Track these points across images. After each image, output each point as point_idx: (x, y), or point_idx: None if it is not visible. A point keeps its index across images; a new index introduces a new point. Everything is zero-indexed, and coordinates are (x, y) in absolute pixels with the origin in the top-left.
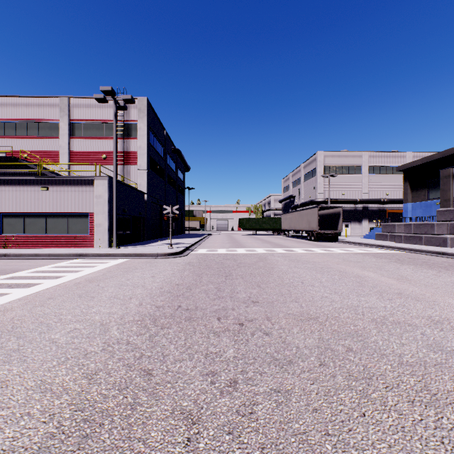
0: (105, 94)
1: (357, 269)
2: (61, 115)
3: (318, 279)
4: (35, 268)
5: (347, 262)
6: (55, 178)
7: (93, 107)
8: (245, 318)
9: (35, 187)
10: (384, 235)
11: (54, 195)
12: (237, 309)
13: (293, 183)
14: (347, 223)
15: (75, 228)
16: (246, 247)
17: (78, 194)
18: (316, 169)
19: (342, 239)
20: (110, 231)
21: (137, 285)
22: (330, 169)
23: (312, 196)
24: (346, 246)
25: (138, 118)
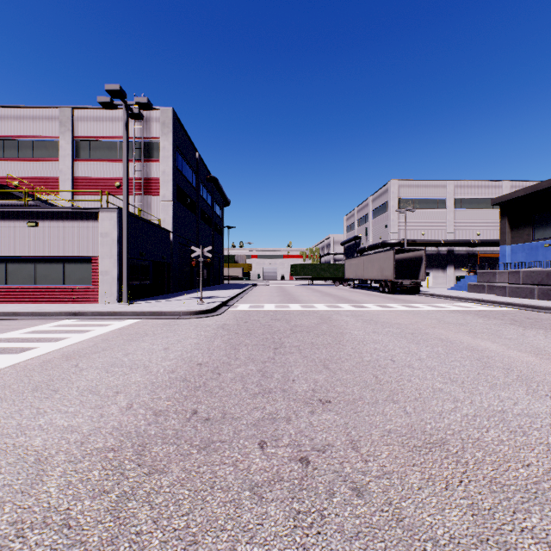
0: (112, 96)
1: (464, 335)
2: (62, 131)
3: (414, 353)
4: (1, 334)
5: (445, 325)
6: (47, 210)
7: (104, 120)
8: (310, 444)
9: (20, 222)
10: (481, 286)
11: (46, 233)
12: (294, 419)
13: (358, 220)
14: (427, 270)
15: (74, 276)
16: (301, 302)
17: (77, 231)
18: (388, 203)
19: (424, 291)
20: (120, 281)
21: (138, 365)
22: (407, 202)
23: (383, 237)
24: (433, 300)
25: (162, 135)
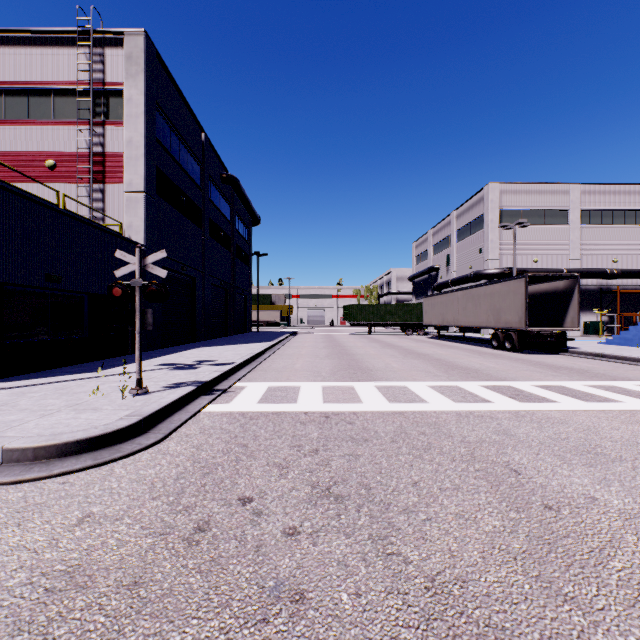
0: None
1: None
2: None
3: None
4: None
5: None
6: None
7: (27, 54)
8: None
9: None
10: None
11: None
12: None
13: (435, 246)
14: None
15: None
16: (377, 377)
17: None
18: (483, 217)
19: (570, 347)
20: None
21: None
22: (511, 215)
23: (475, 266)
24: (630, 370)
25: (126, 78)
